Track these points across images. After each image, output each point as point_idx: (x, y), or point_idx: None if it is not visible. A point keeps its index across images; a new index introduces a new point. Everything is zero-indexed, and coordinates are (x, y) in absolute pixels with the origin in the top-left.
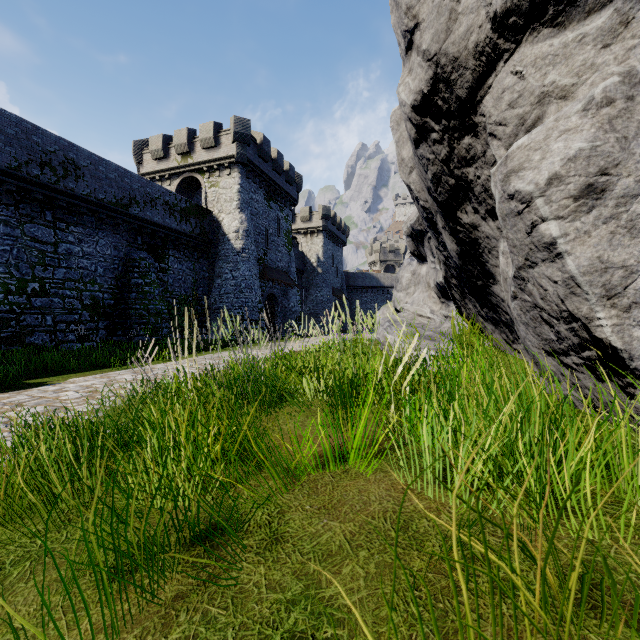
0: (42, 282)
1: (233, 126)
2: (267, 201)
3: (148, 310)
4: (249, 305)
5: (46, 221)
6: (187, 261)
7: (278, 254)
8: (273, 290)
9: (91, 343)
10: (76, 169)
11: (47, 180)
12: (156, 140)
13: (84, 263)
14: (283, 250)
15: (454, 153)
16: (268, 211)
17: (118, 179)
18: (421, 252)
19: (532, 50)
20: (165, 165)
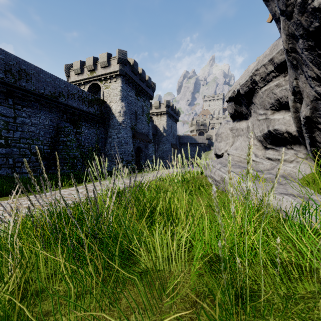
0: (6, 139)
1: (117, 54)
2: (136, 96)
3: (69, 155)
4: (126, 152)
5: (9, 104)
6: (92, 128)
7: (142, 125)
8: (139, 144)
9: (36, 174)
10: (26, 75)
11: (8, 80)
12: (76, 63)
13: (32, 129)
14: (145, 123)
15: None
16: (137, 102)
17: (52, 82)
18: (242, 112)
19: None
20: (81, 77)
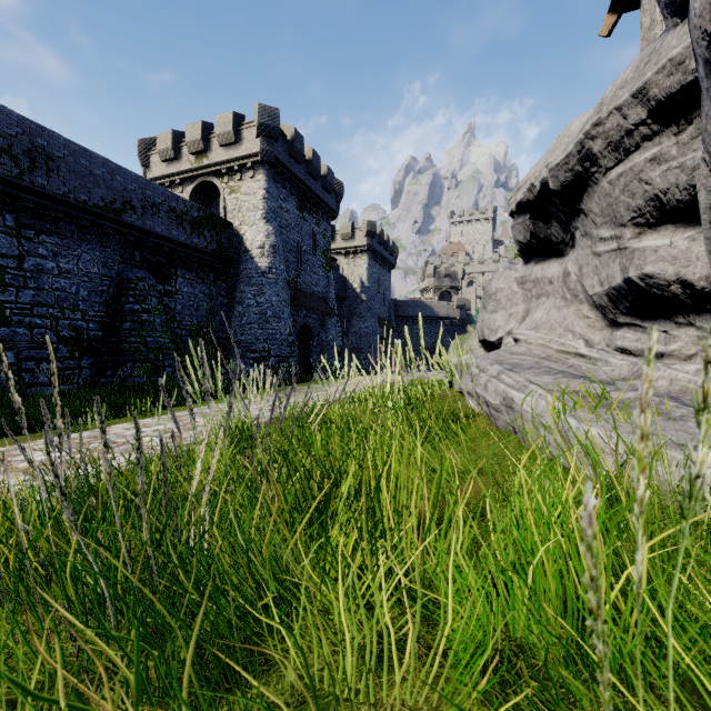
0: (0, 307)
1: (257, 116)
2: (300, 211)
3: (146, 344)
4: (277, 338)
5: (6, 227)
6: (200, 283)
7: (314, 276)
8: (307, 320)
9: (71, 386)
10: (48, 160)
11: (5, 172)
12: (165, 137)
13: (61, 283)
14: (320, 272)
15: None
16: (301, 224)
17: (107, 177)
18: (550, 237)
19: None
20: (176, 168)
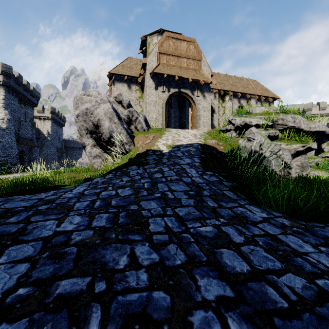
0: None
1: (1, 67)
2: (20, 104)
3: None
4: (11, 156)
5: None
6: None
7: (26, 130)
8: (23, 148)
9: None
10: None
11: None
12: None
13: None
14: (29, 128)
15: (83, 143)
16: (20, 109)
17: None
18: None
19: (87, 140)
20: None
